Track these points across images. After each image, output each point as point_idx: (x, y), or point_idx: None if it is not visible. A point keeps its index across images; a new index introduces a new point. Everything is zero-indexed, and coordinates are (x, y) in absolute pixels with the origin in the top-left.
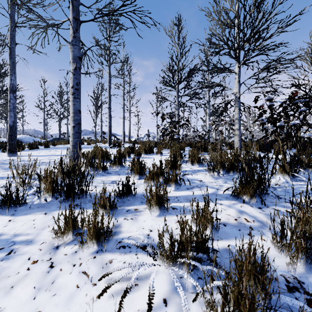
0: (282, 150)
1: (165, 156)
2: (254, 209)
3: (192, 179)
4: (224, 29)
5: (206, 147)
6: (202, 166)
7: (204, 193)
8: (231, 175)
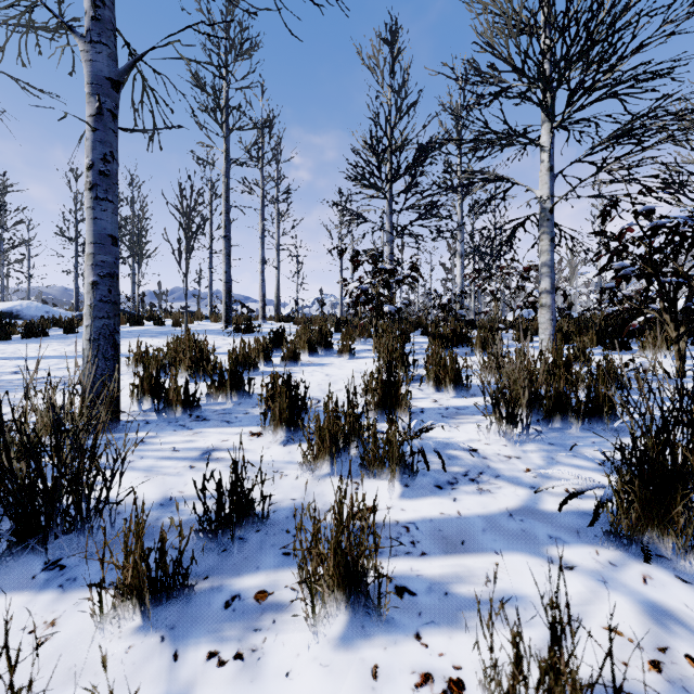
0: None
1: (362, 361)
2: None
3: (447, 443)
4: (518, 31)
5: (464, 335)
6: (466, 394)
7: (496, 509)
8: (557, 427)
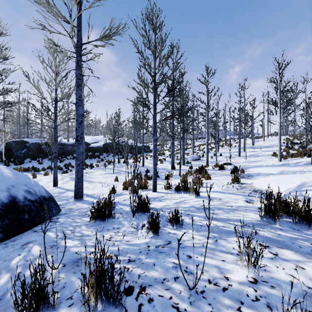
0: None
1: None
2: None
3: None
4: None
5: None
6: None
7: None
8: None
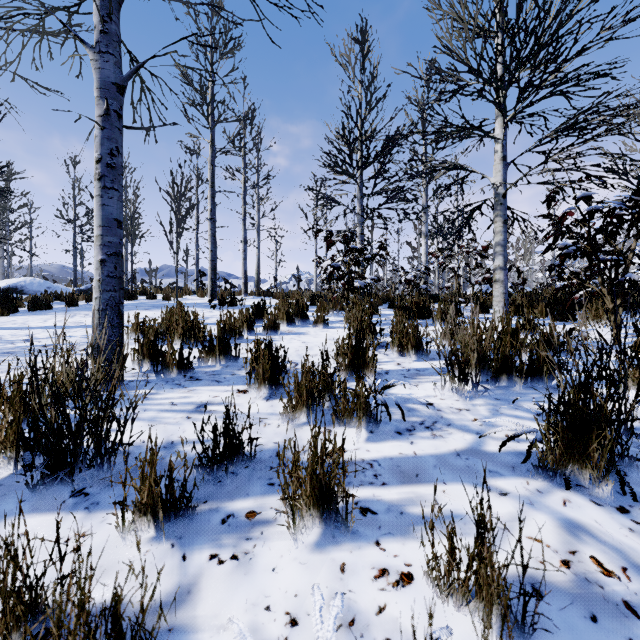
0: (633, 324)
1: (335, 330)
2: (608, 515)
3: (407, 398)
4: (473, 36)
5: (427, 308)
6: (425, 358)
7: (446, 450)
8: (503, 386)
